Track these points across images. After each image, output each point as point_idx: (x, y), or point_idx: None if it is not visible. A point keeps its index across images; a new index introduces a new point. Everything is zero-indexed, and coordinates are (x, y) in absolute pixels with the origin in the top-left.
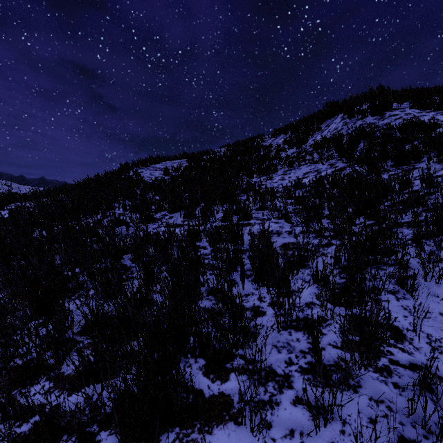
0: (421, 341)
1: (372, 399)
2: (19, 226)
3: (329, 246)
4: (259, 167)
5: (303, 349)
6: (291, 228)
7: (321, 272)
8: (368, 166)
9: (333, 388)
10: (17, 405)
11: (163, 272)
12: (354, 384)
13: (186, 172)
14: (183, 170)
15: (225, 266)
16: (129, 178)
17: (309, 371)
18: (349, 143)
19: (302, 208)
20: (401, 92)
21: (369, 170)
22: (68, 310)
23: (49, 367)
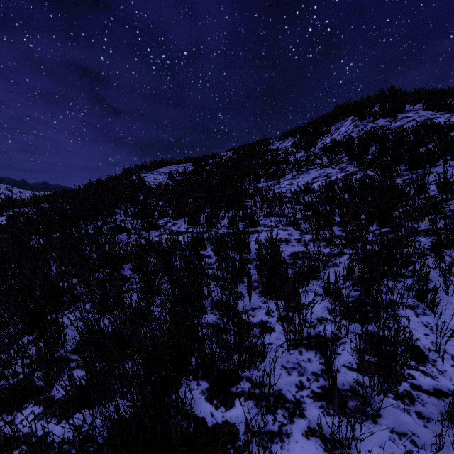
0: (446, 363)
1: (393, 432)
2: (15, 234)
3: (341, 256)
4: (266, 172)
5: (315, 371)
6: (300, 235)
7: (333, 284)
8: (381, 170)
9: (350, 418)
10: (1, 435)
11: (164, 283)
12: (372, 413)
13: (191, 177)
14: (188, 175)
15: (231, 277)
16: (131, 183)
17: (322, 397)
18: (361, 146)
19: (311, 214)
20: (413, 93)
21: (382, 175)
22: (63, 325)
23: (38, 391)
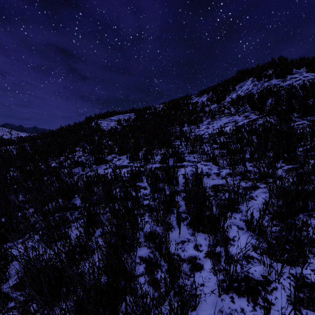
0: None
1: None
2: None
3: (255, 189)
4: (188, 119)
5: None
6: (218, 170)
7: (257, 222)
8: (278, 117)
9: None
10: None
11: (106, 213)
12: None
13: (133, 123)
14: (132, 121)
15: (163, 212)
16: (90, 128)
17: None
18: (260, 99)
19: (226, 152)
20: (298, 60)
21: (279, 121)
22: (12, 257)
23: None
